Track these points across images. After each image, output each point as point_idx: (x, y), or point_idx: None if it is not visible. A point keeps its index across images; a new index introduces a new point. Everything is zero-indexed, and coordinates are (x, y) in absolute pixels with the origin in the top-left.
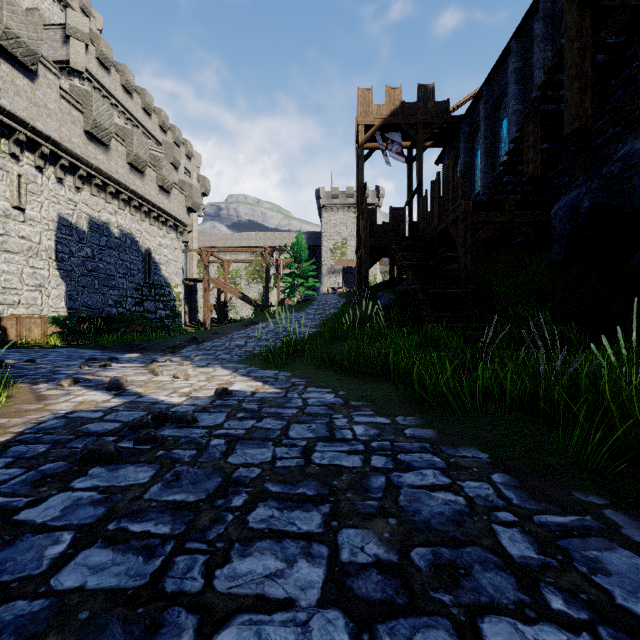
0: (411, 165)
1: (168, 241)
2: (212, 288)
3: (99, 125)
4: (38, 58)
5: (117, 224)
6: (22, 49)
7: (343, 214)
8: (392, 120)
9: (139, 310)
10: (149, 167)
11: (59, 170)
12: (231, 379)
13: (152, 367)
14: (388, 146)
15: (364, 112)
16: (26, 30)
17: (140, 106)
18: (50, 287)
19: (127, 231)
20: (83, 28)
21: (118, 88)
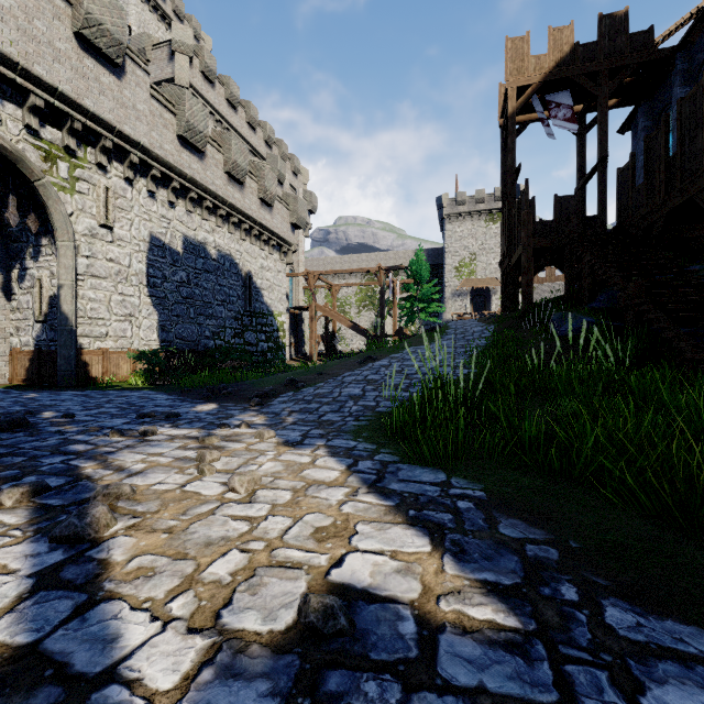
0: (583, 137)
1: (271, 263)
2: (319, 316)
3: (193, 127)
4: (124, 49)
5: (215, 244)
6: (106, 39)
7: (471, 224)
8: (558, 73)
9: (239, 342)
10: (249, 177)
11: (150, 182)
12: (346, 505)
13: (201, 449)
14: (551, 112)
15: (515, 70)
16: (110, 16)
17: (245, 121)
18: (141, 317)
19: (226, 252)
20: (187, 40)
21: (222, 103)
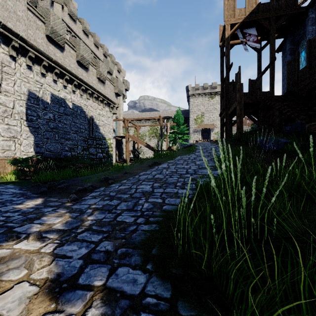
0: (260, 52)
1: (104, 112)
2: (130, 141)
3: (55, 32)
4: None
5: (71, 100)
6: None
7: (202, 99)
8: (250, 17)
9: (86, 153)
10: (91, 66)
11: (28, 60)
12: None
13: None
14: (246, 38)
15: (229, 15)
16: None
17: (92, 42)
18: (22, 138)
19: (78, 105)
20: None
21: (80, 32)
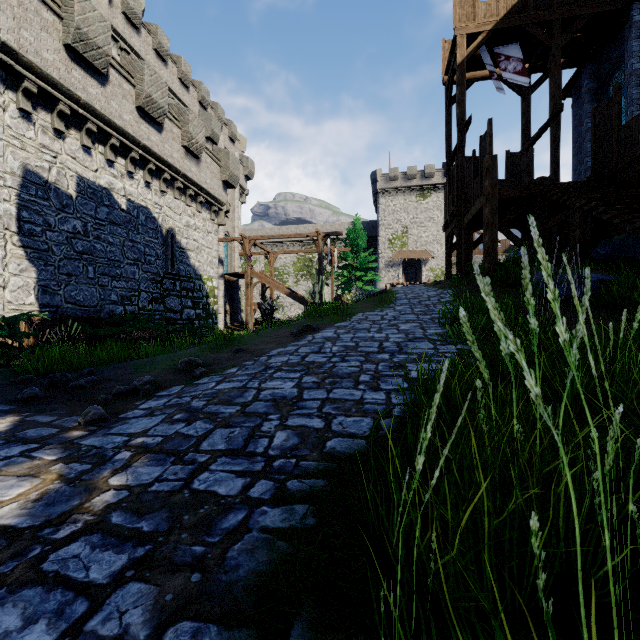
0: (528, 97)
1: (199, 222)
2: (255, 283)
3: (86, 38)
4: None
5: (124, 192)
6: None
7: (403, 198)
8: (510, 21)
9: (158, 308)
10: (170, 120)
11: (23, 98)
12: None
13: None
14: (500, 64)
15: (465, 16)
16: None
17: (176, 76)
18: (7, 273)
19: (140, 203)
20: None
21: (150, 52)
